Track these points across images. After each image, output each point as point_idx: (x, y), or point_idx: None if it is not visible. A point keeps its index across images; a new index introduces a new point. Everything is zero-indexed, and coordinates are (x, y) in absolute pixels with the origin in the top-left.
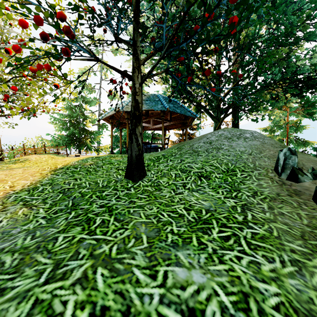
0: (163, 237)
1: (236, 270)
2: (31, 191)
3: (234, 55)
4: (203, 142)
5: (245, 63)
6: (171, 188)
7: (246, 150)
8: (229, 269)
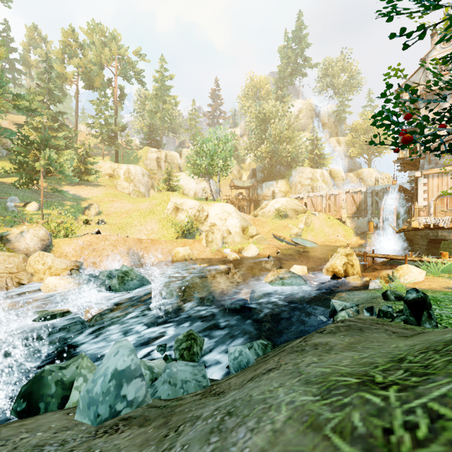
0: None
1: None
2: None
3: None
4: None
5: None
6: None
7: None
8: None
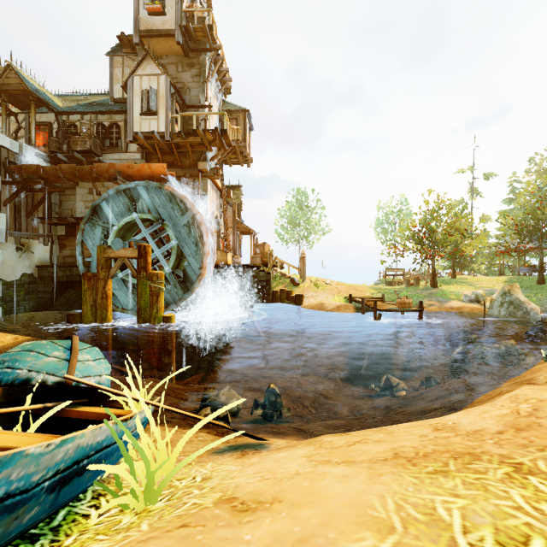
0: None
1: None
2: None
3: None
4: None
5: None
6: None
7: None
8: None
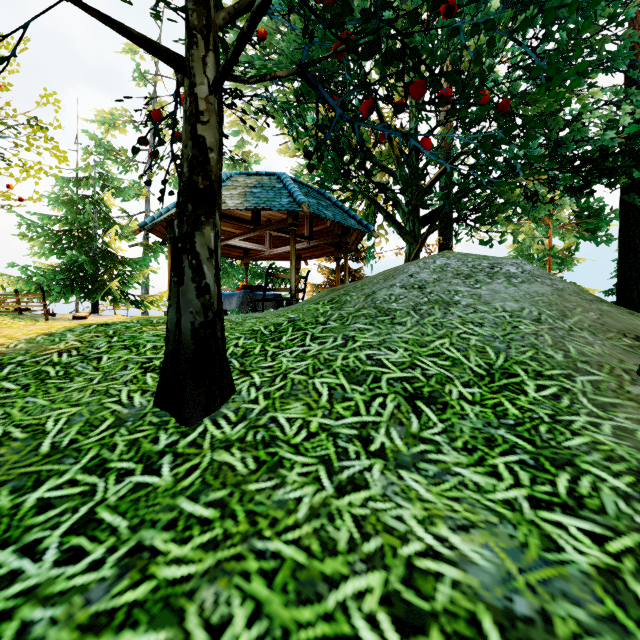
0: None
1: None
2: None
3: (489, 43)
4: (401, 286)
5: (472, 118)
6: (319, 457)
7: (523, 309)
8: None
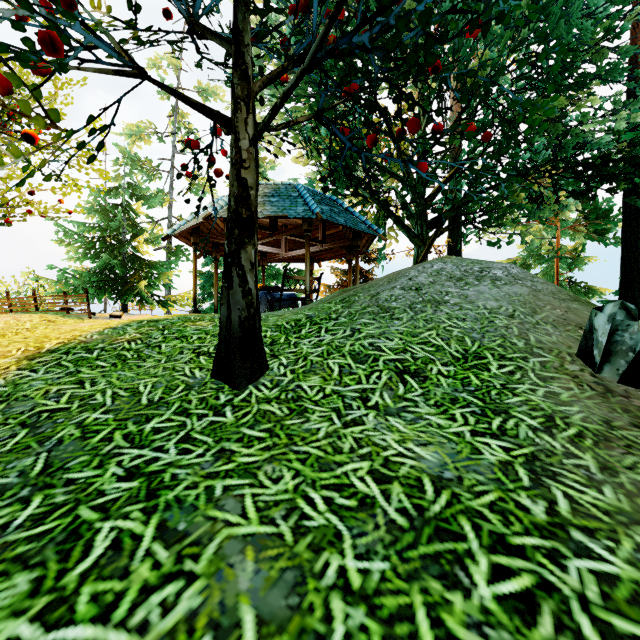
0: (316, 621)
1: None
2: None
3: (473, 87)
4: (401, 288)
5: (478, 126)
6: (332, 408)
7: (501, 307)
8: None
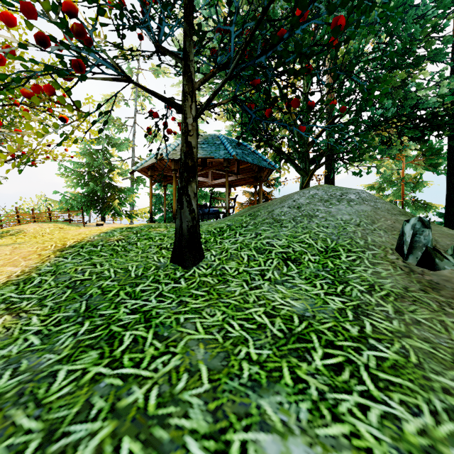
0: (235, 370)
1: (363, 434)
2: (21, 285)
3: (333, 78)
4: (288, 207)
5: (345, 92)
6: (243, 280)
7: (352, 219)
8: (351, 434)
